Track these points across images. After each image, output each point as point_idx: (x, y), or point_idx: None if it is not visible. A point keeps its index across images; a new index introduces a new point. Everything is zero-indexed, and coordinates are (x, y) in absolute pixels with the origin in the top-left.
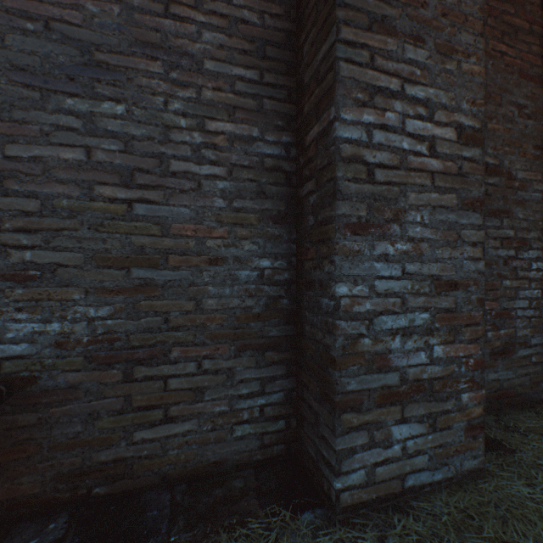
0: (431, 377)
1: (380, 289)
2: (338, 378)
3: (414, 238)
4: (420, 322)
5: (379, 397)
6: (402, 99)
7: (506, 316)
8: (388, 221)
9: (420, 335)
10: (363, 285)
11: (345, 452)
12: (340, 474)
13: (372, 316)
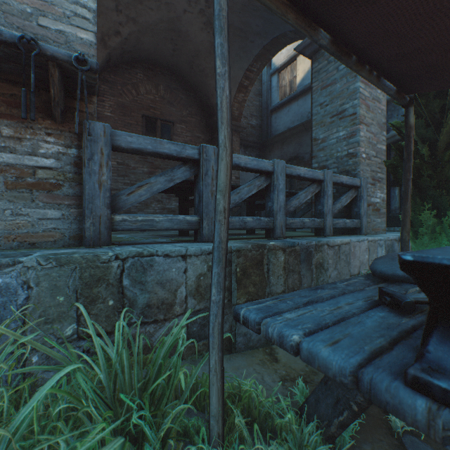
0: None
1: None
2: None
3: None
4: None
5: None
6: None
7: None
8: None
9: None
10: None
11: None
12: None
13: None
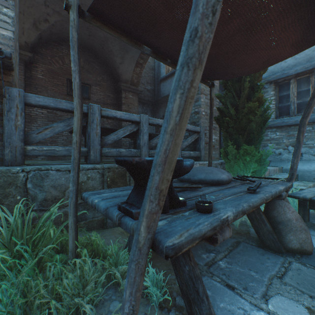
0: None
1: None
2: None
3: None
4: None
5: None
6: None
7: (55, 142)
8: None
9: None
10: None
11: None
12: None
13: None
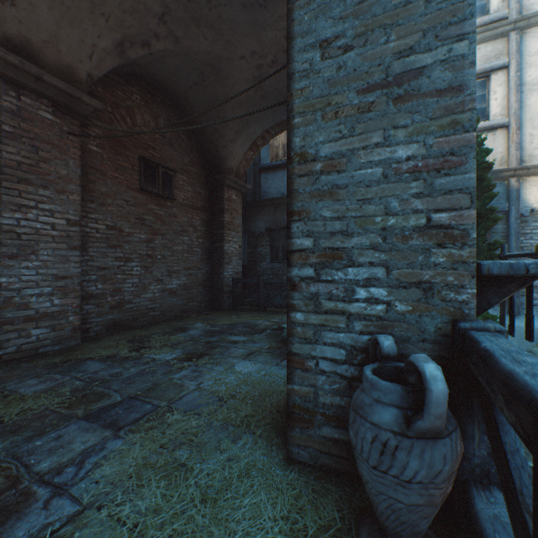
0: (54, 311)
1: (25, 279)
2: (2, 313)
3: (44, 260)
4: (47, 291)
5: (25, 319)
6: (38, 209)
7: (119, 291)
8: (30, 254)
9: (47, 296)
10: (16, 278)
11: (6, 340)
12: (3, 349)
13: (21, 289)
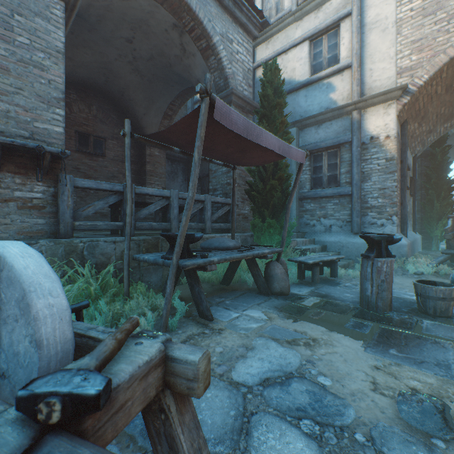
0: None
1: None
2: None
3: None
4: None
5: None
6: None
7: None
8: None
9: None
10: None
11: None
12: None
13: None
